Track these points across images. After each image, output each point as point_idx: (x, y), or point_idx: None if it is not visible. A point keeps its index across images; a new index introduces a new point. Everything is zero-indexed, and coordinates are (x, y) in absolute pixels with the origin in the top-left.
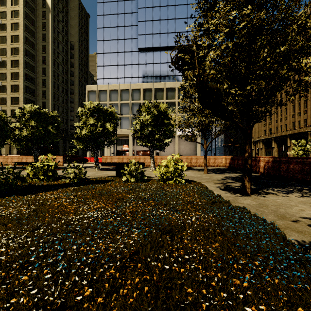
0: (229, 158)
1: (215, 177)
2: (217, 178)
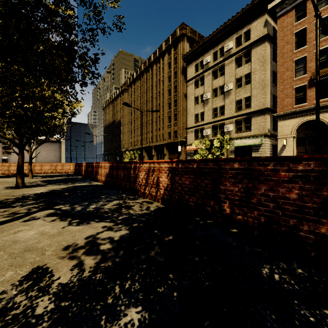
0: (74, 165)
1: (32, 180)
2: (32, 181)
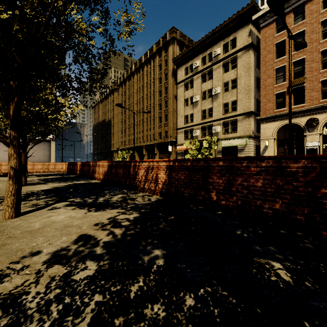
0: (67, 164)
1: (29, 179)
2: (29, 179)
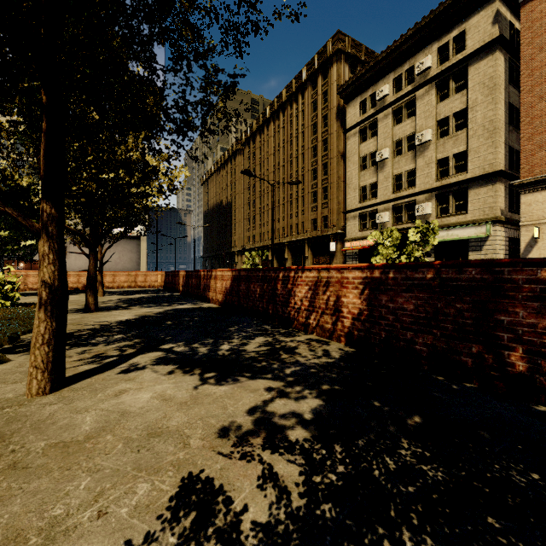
0: (164, 274)
1: (105, 299)
2: (104, 300)
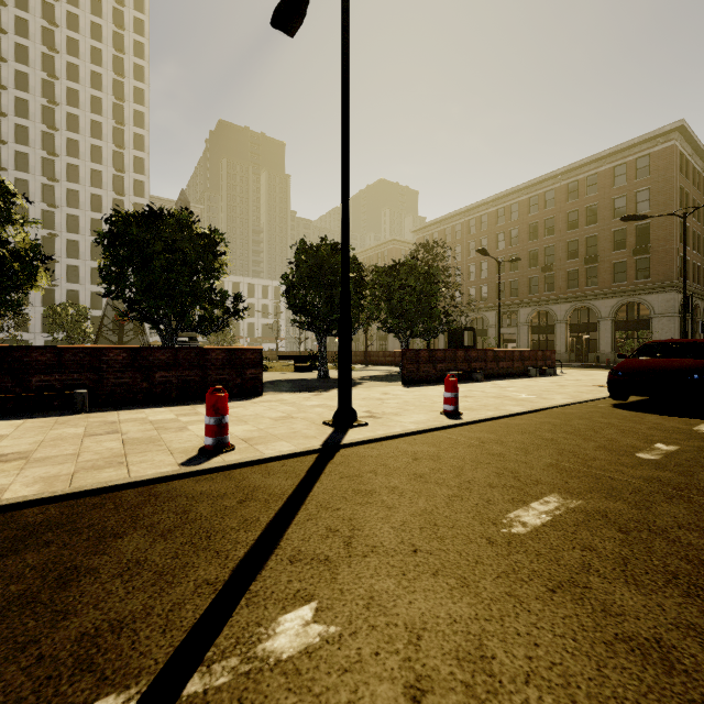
0: None
1: None
2: None
